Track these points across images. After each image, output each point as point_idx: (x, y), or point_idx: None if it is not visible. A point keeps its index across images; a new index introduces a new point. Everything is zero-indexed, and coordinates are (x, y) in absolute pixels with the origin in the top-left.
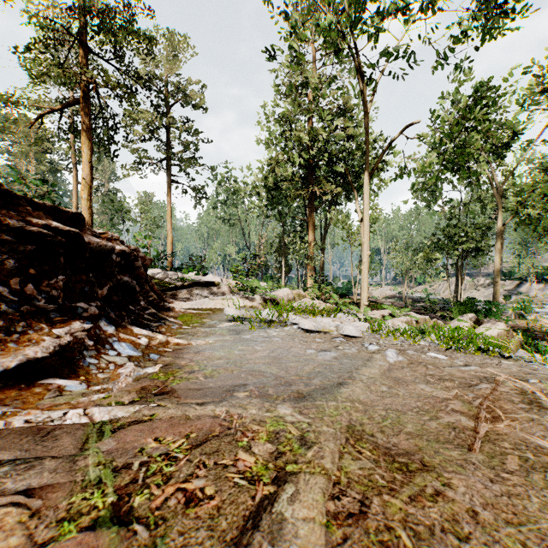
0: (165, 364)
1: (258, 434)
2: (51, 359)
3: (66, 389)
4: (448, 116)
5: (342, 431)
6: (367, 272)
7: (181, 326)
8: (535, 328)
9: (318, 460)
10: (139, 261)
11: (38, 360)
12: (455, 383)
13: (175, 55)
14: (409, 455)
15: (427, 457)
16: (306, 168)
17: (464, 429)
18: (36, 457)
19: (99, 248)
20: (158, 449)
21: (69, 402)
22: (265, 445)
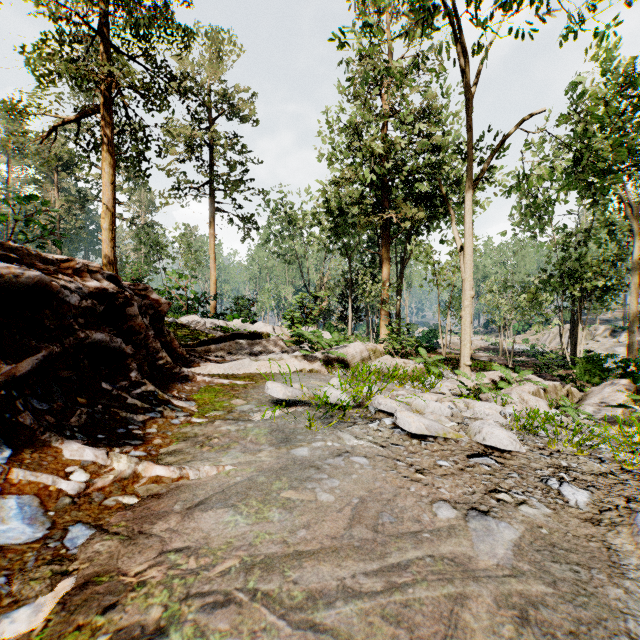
0: (85, 576)
1: None
2: None
3: None
4: (601, 90)
5: None
6: (470, 320)
7: (189, 419)
8: None
9: None
10: (133, 306)
11: None
12: None
13: (218, 55)
14: None
15: None
16: (380, 188)
17: None
18: None
19: (1, 281)
20: None
21: None
22: None
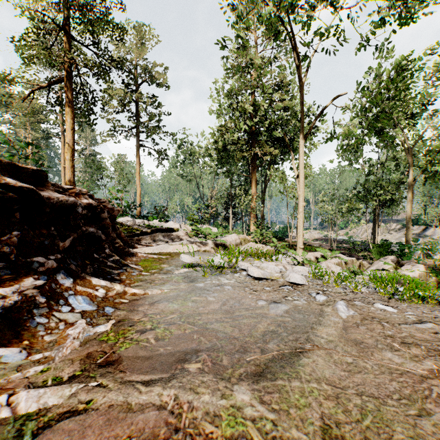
0: (118, 320)
1: None
2: None
3: (1, 360)
4: (374, 86)
5: (318, 439)
6: (303, 220)
7: (140, 273)
8: None
9: None
10: (105, 213)
11: None
12: (422, 349)
13: (142, 42)
14: None
15: None
16: (250, 134)
17: None
18: None
19: (60, 203)
20: None
21: None
22: None
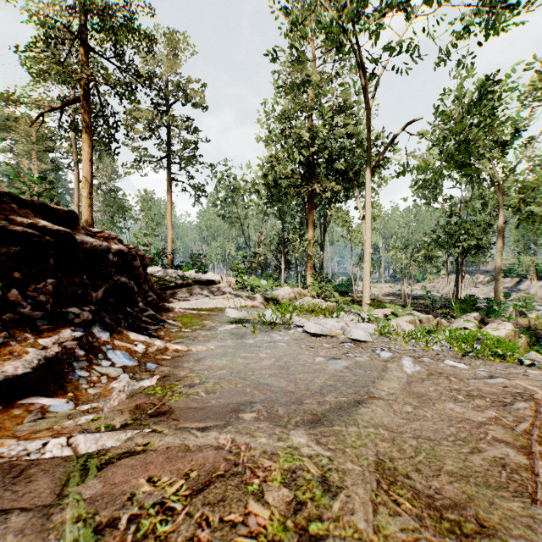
0: (163, 375)
1: (270, 473)
2: (36, 373)
3: (50, 409)
4: (453, 111)
5: (371, 471)
6: (369, 271)
7: (180, 329)
8: (537, 326)
9: (347, 515)
10: (137, 261)
11: (19, 377)
12: (487, 400)
13: (175, 53)
14: (460, 509)
15: (482, 511)
16: (306, 165)
17: (518, 469)
18: (2, 510)
19: (93, 248)
20: (152, 496)
21: (52, 428)
22: (281, 491)
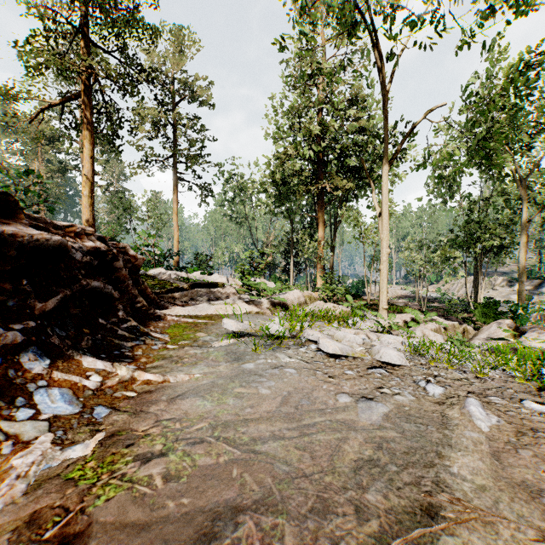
0: (111, 432)
1: None
2: None
3: None
4: (486, 91)
5: None
6: (387, 272)
7: (165, 345)
8: None
9: None
10: (119, 261)
11: None
12: None
13: (180, 49)
14: None
15: None
16: (316, 163)
17: None
18: None
19: (36, 243)
20: None
21: None
22: None
